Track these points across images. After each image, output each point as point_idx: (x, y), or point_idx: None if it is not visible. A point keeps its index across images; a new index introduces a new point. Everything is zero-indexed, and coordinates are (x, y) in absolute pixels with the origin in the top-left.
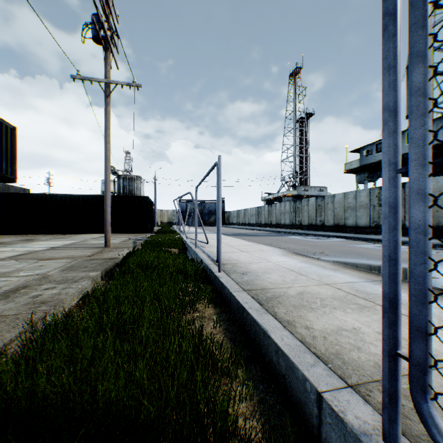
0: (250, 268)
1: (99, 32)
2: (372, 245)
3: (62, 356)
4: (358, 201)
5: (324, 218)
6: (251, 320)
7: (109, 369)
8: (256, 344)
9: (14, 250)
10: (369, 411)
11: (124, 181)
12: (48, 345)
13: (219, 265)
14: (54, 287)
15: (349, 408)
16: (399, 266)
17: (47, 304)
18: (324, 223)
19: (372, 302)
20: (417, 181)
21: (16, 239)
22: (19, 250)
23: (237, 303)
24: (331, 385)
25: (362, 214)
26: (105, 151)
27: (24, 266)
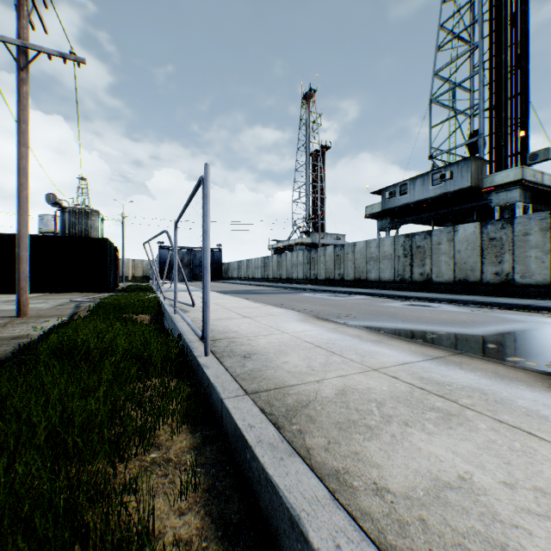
0: (257, 346)
1: None
2: (402, 303)
3: None
4: (382, 251)
5: (344, 271)
6: (261, 473)
7: None
8: (272, 531)
9: None
10: None
11: (72, 216)
12: None
13: (206, 344)
14: None
15: None
16: None
17: None
18: (344, 278)
19: (454, 403)
20: None
21: None
22: None
23: (232, 425)
24: None
25: (386, 267)
26: (18, 159)
27: None
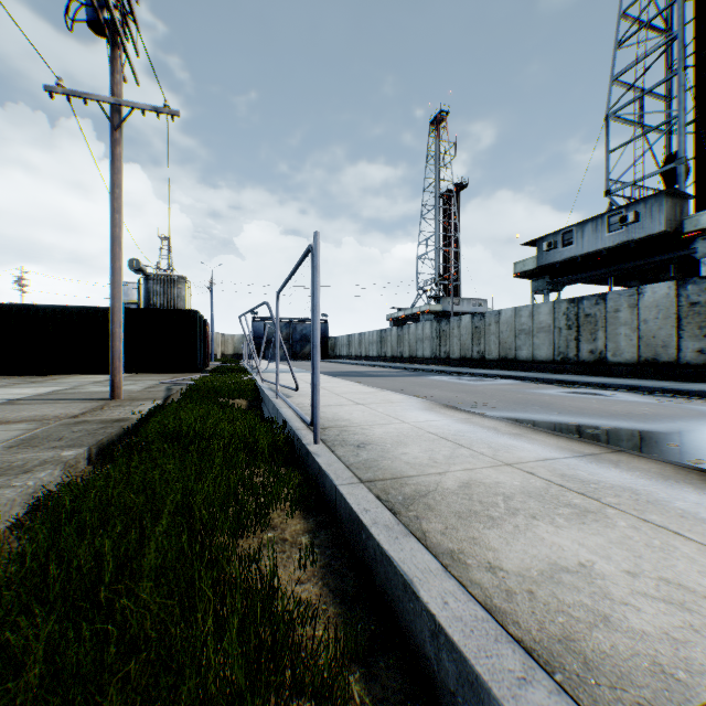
0: (372, 436)
1: (99, 10)
2: (561, 390)
3: None
4: (537, 321)
5: (485, 347)
6: (377, 550)
7: None
8: (387, 602)
9: None
10: None
11: (156, 284)
12: None
13: (316, 431)
14: None
15: None
16: None
17: None
18: (485, 356)
19: (596, 501)
20: None
21: None
22: None
23: (347, 510)
24: None
25: (542, 342)
26: (112, 227)
27: None
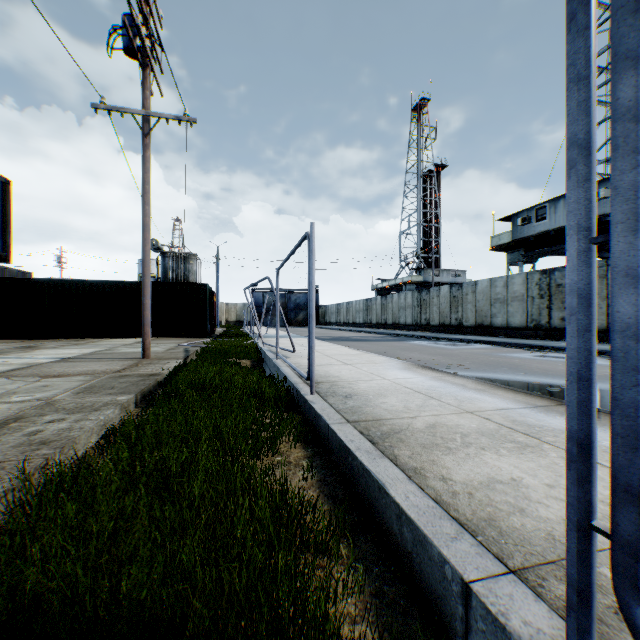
0: (357, 389)
1: (133, 40)
2: (531, 354)
3: (67, 530)
4: (511, 291)
5: (462, 315)
6: (359, 467)
7: (140, 549)
8: (367, 504)
9: (5, 363)
10: (543, 612)
11: (171, 260)
12: (48, 511)
13: (311, 384)
14: (62, 419)
15: (513, 607)
16: (594, 389)
17: (50, 445)
18: (462, 323)
19: (536, 439)
20: (625, 255)
21: (11, 346)
22: (12, 363)
23: (337, 441)
24: (483, 570)
25: (516, 310)
26: (143, 217)
27: (19, 387)
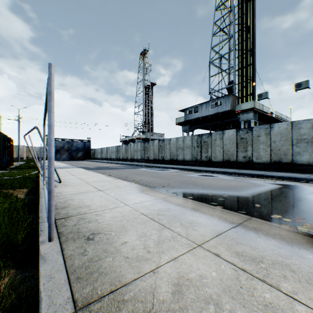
0: (102, 223)
1: None
2: (197, 174)
3: None
4: (185, 144)
5: (164, 155)
6: None
7: None
8: None
9: None
10: None
11: None
12: None
13: (50, 231)
14: None
15: None
16: None
17: None
18: (164, 158)
19: (279, 291)
20: None
21: None
22: None
23: None
24: None
25: (187, 152)
26: None
27: None
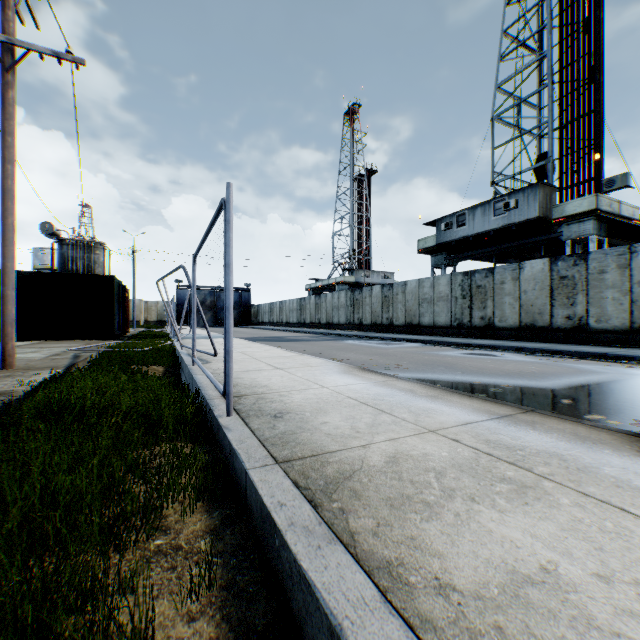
0: (290, 403)
1: None
2: (460, 352)
3: None
4: (437, 292)
5: (393, 314)
6: (293, 566)
7: None
8: None
9: None
10: None
11: (72, 249)
12: None
13: (228, 402)
14: None
15: None
16: None
17: None
18: (393, 322)
19: (529, 472)
20: None
21: None
22: None
23: (258, 503)
24: None
25: (442, 310)
26: (3, 179)
27: None
